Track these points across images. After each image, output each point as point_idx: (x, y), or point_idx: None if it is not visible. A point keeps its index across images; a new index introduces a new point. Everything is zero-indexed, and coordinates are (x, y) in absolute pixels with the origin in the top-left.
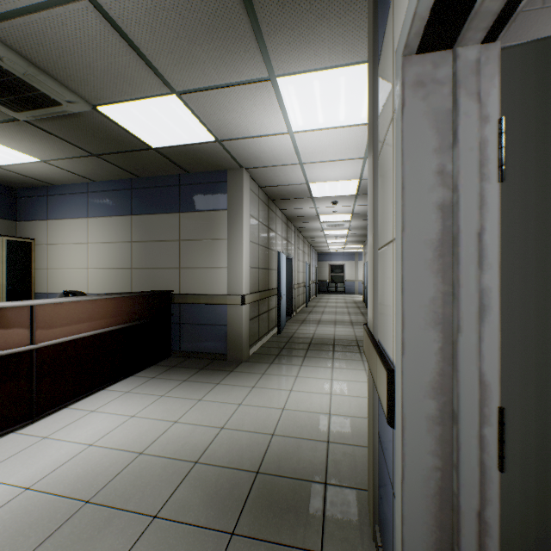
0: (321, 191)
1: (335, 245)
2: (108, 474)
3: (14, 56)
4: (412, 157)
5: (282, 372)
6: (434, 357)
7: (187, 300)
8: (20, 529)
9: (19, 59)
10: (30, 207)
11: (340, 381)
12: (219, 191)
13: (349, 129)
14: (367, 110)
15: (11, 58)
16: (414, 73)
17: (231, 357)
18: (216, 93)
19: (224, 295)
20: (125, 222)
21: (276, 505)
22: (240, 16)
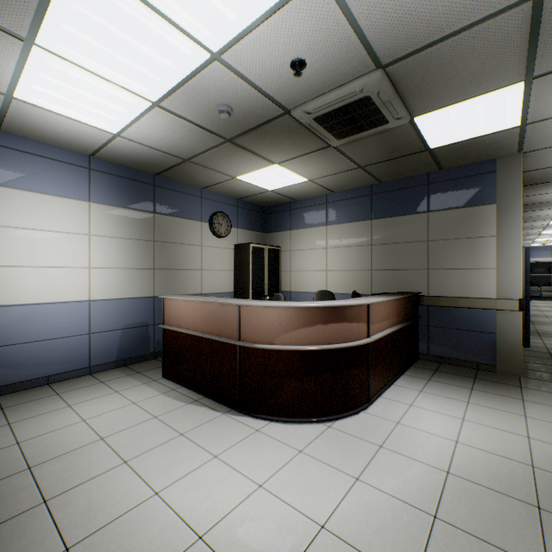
0: None
1: (547, 237)
2: (521, 481)
3: (389, 87)
4: None
5: None
6: None
7: (439, 303)
8: (496, 515)
9: (390, 89)
10: (276, 220)
11: None
12: (481, 184)
13: None
14: None
15: (386, 89)
16: None
17: (500, 369)
18: None
19: (491, 299)
20: (363, 227)
21: None
22: None
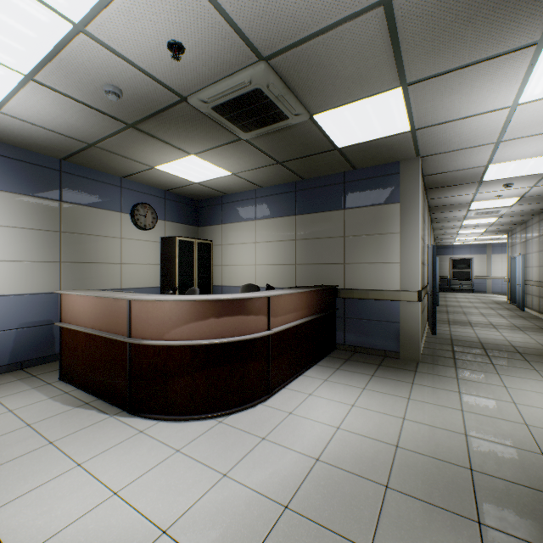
0: (499, 173)
1: (465, 237)
2: (381, 462)
3: (277, 81)
4: None
5: (480, 379)
6: None
7: (353, 295)
8: (345, 499)
9: (279, 83)
10: (208, 214)
11: None
12: (388, 184)
13: None
14: None
15: (275, 83)
16: None
17: (403, 356)
18: (451, 75)
19: (395, 291)
20: (289, 222)
21: None
22: None
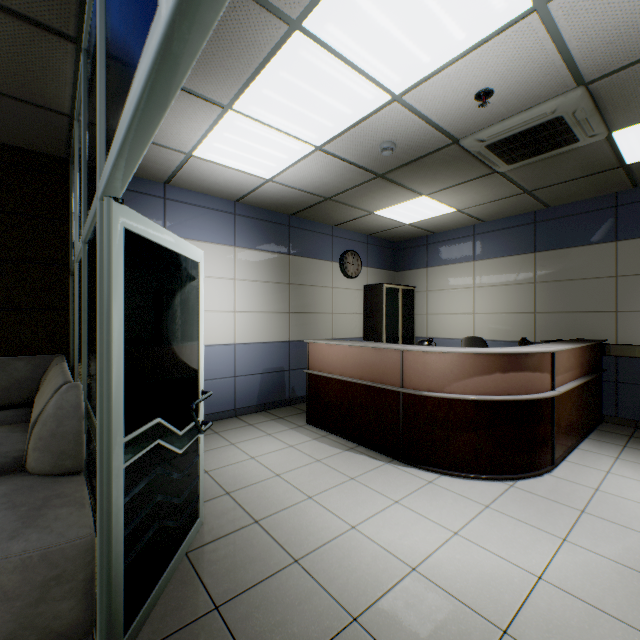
0: None
1: None
2: None
3: (588, 104)
4: None
5: None
6: None
7: (632, 353)
8: None
9: (589, 106)
10: (408, 257)
11: None
12: None
13: None
14: None
15: (584, 107)
16: None
17: None
18: None
19: None
20: (524, 261)
21: None
22: None
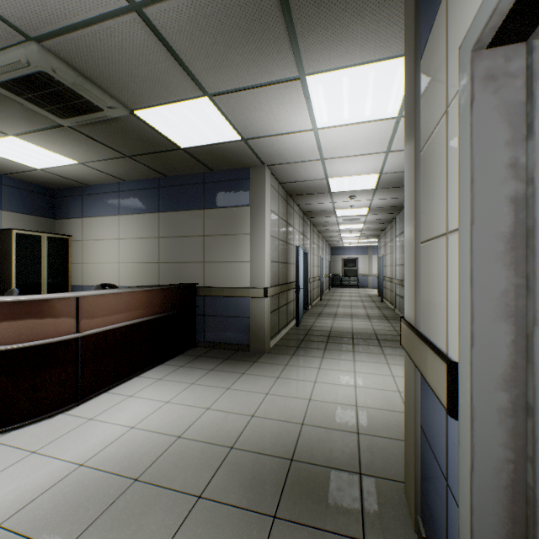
0: (340, 186)
1: (349, 239)
2: (151, 455)
3: (65, 67)
4: (482, 151)
5: (305, 363)
6: (506, 350)
7: (211, 293)
8: (79, 502)
9: (69, 70)
10: (67, 206)
11: (363, 374)
12: (241, 188)
13: (374, 124)
14: (393, 104)
15: (63, 69)
16: (484, 67)
17: (253, 348)
18: (246, 94)
19: (246, 288)
20: (153, 219)
21: (314, 492)
22: (276, 19)
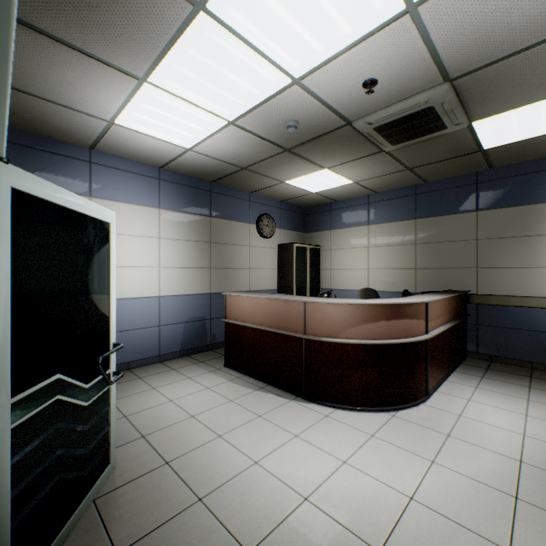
0: None
1: None
2: None
3: (453, 97)
4: None
5: None
6: None
7: (489, 301)
8: None
9: (454, 99)
10: (315, 221)
11: None
12: (536, 182)
13: None
14: None
15: (450, 100)
16: None
17: None
18: None
19: None
20: (407, 226)
21: None
22: None
